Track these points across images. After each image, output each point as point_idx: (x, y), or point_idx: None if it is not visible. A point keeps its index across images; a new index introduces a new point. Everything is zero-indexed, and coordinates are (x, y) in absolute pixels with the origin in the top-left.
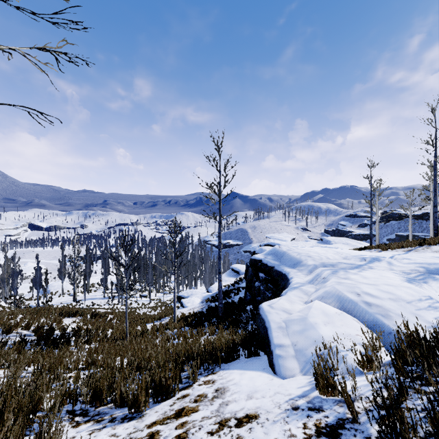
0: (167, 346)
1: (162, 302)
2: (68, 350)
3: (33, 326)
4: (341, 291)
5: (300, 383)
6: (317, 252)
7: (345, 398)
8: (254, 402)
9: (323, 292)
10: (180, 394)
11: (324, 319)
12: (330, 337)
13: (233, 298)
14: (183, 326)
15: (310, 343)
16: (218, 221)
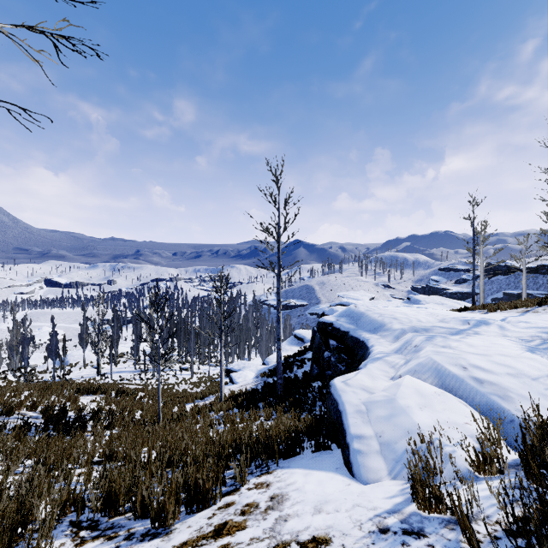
0: (209, 433)
1: (208, 376)
2: (82, 438)
3: (41, 405)
4: (441, 364)
5: (388, 491)
6: (404, 313)
7: (459, 518)
8: (323, 518)
9: (416, 364)
10: (222, 501)
11: (418, 401)
12: (429, 426)
13: (296, 372)
14: (231, 407)
15: (401, 435)
16: (276, 274)
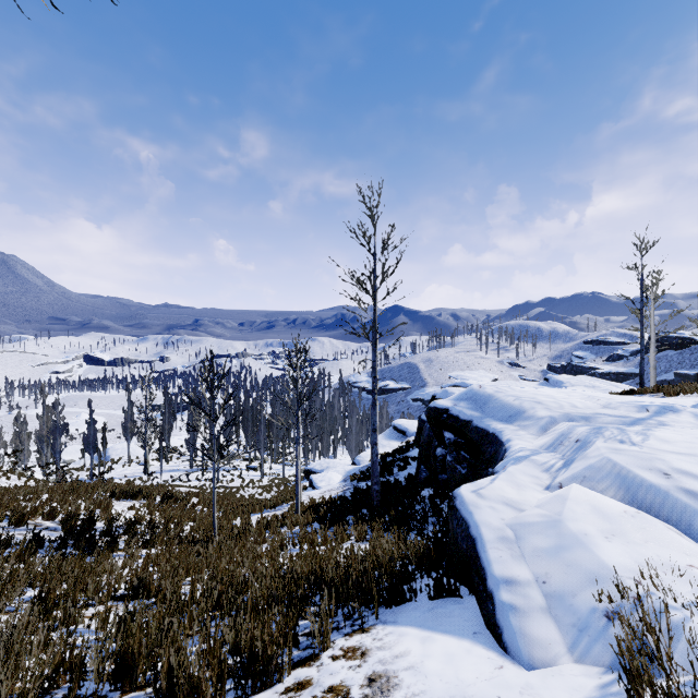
0: (278, 559)
1: (282, 478)
2: (107, 560)
3: (63, 513)
4: (627, 467)
5: (575, 687)
6: (551, 396)
7: None
8: None
9: (584, 468)
10: (292, 676)
11: (600, 525)
12: (630, 570)
13: (397, 475)
14: (310, 521)
15: (580, 582)
16: (371, 341)
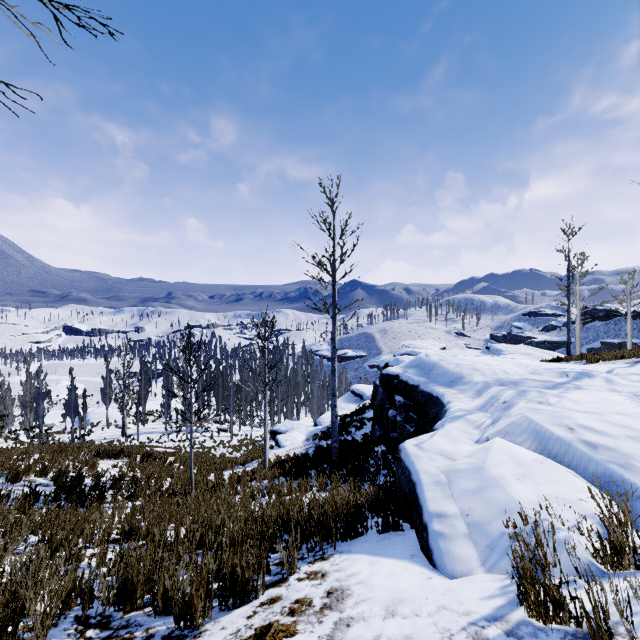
0: (250, 507)
1: (250, 439)
2: (98, 510)
3: (53, 471)
4: (540, 423)
5: (483, 588)
6: (487, 364)
7: (594, 635)
8: (399, 624)
9: (507, 424)
10: (265, 594)
11: (515, 470)
12: (533, 503)
13: (354, 435)
14: (277, 475)
15: (495, 513)
16: (331, 316)
